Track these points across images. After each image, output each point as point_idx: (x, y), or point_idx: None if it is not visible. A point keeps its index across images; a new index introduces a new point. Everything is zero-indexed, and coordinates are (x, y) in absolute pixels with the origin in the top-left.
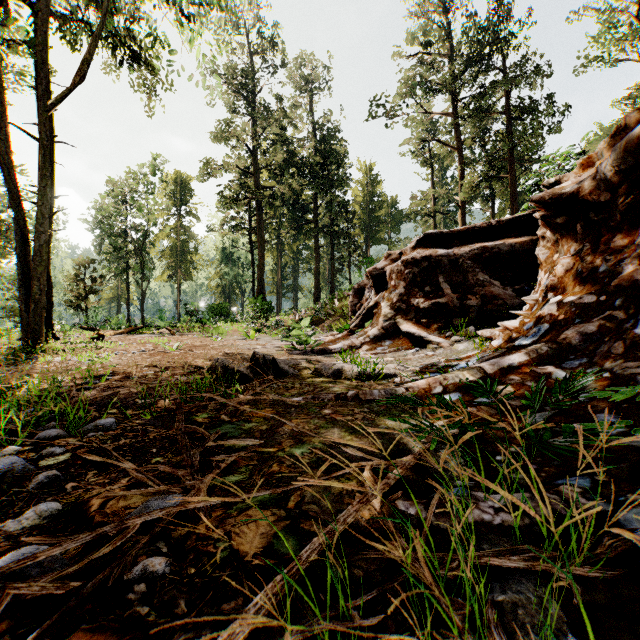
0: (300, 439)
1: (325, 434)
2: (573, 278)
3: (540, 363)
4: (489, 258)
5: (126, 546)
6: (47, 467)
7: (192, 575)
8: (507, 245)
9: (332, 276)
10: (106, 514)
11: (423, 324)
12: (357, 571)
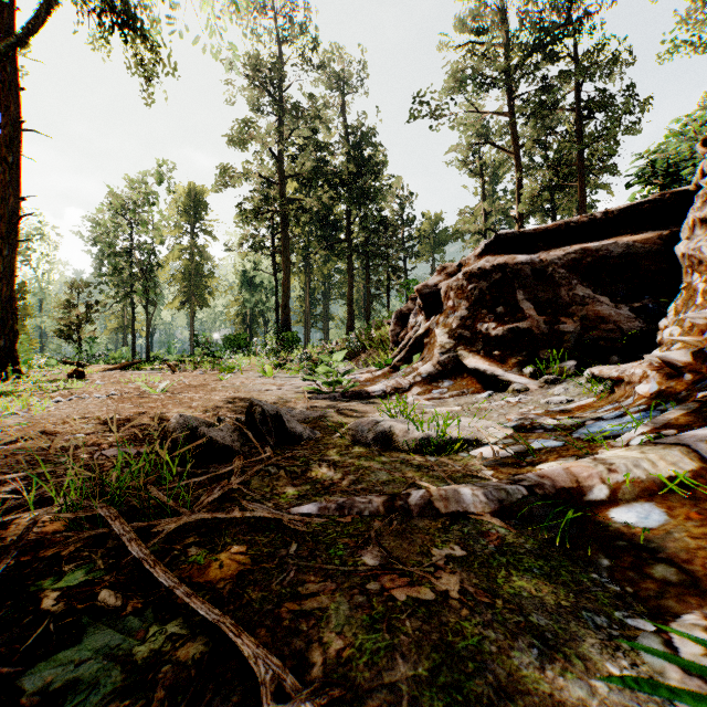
0: None
1: (370, 703)
2: None
3: None
4: (592, 265)
5: None
6: None
7: None
8: (621, 245)
9: (368, 303)
10: None
11: (495, 358)
12: None
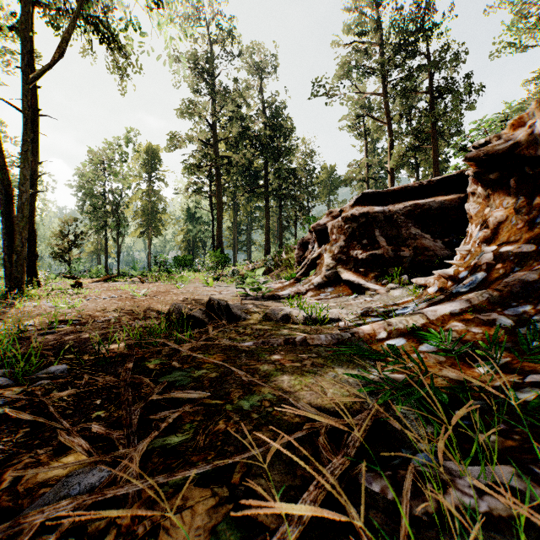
0: (249, 388)
1: (275, 383)
2: (507, 229)
3: (482, 310)
4: (420, 214)
5: None
6: None
7: None
8: (437, 202)
9: (280, 232)
10: (17, 494)
11: (361, 273)
12: None
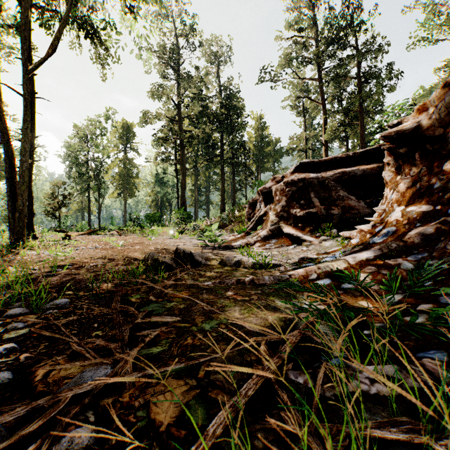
0: (209, 316)
1: (229, 311)
2: (413, 193)
3: (390, 256)
4: (347, 180)
5: (59, 415)
6: (9, 339)
7: (113, 445)
8: (360, 170)
9: (233, 194)
10: (48, 383)
11: (299, 227)
12: (257, 441)
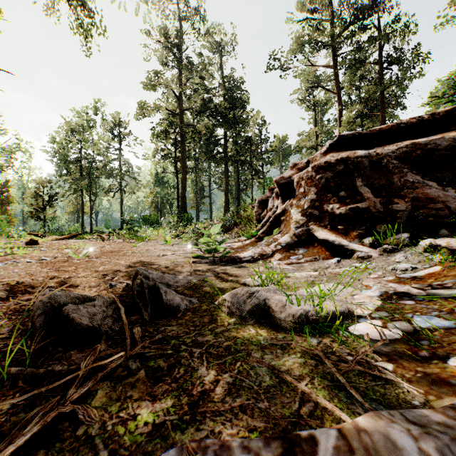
0: None
1: None
2: None
3: None
4: (420, 156)
5: None
6: None
7: None
8: (447, 139)
9: (238, 194)
10: None
11: (340, 231)
12: None
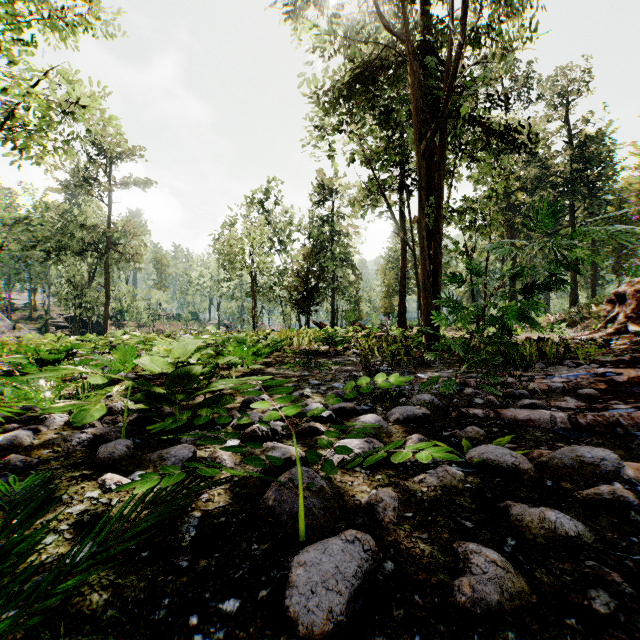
0: None
1: None
2: None
3: None
4: None
5: None
6: None
7: None
8: None
9: (592, 278)
10: None
11: None
12: None
